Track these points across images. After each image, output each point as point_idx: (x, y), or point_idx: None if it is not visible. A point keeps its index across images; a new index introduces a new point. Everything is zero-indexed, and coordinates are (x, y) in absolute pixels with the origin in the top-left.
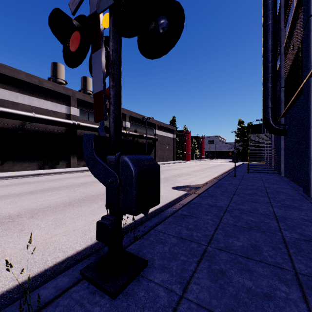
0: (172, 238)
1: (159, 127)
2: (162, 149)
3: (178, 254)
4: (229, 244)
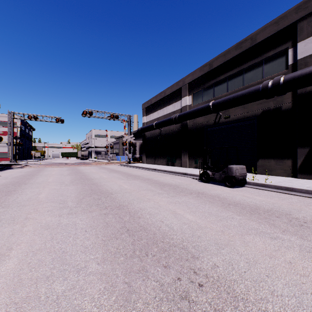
0: None
1: None
2: None
3: None
4: None
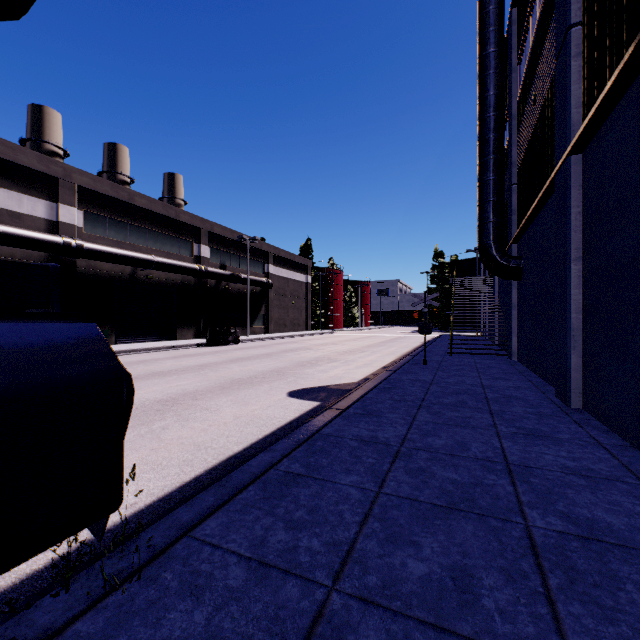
0: (235, 565)
1: (276, 259)
2: (283, 306)
3: (232, 639)
4: (392, 576)
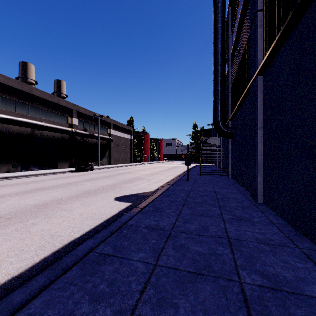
0: None
1: (114, 127)
2: (118, 151)
3: None
4: None
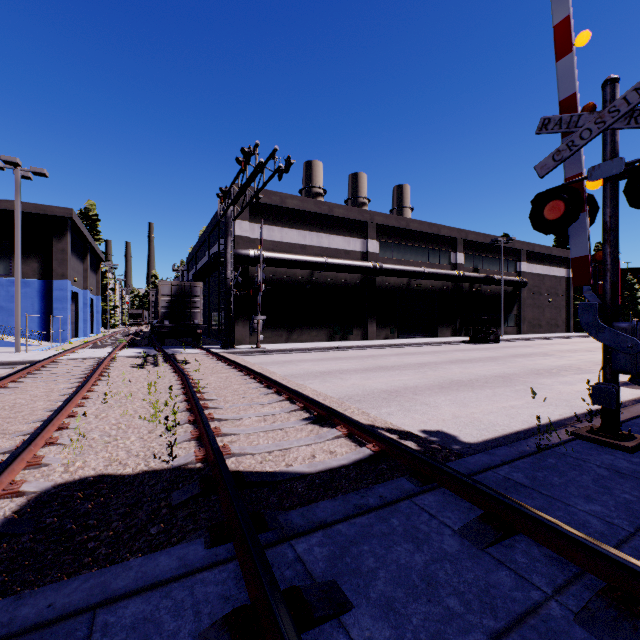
0: None
1: (529, 256)
2: (537, 305)
3: None
4: None
